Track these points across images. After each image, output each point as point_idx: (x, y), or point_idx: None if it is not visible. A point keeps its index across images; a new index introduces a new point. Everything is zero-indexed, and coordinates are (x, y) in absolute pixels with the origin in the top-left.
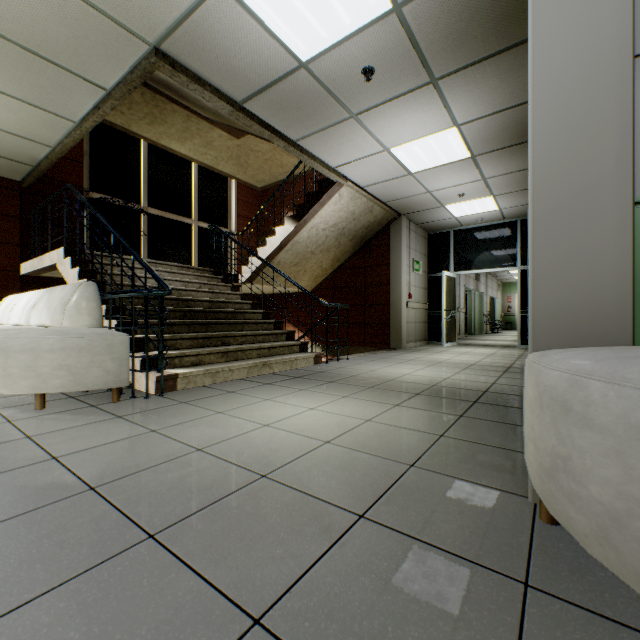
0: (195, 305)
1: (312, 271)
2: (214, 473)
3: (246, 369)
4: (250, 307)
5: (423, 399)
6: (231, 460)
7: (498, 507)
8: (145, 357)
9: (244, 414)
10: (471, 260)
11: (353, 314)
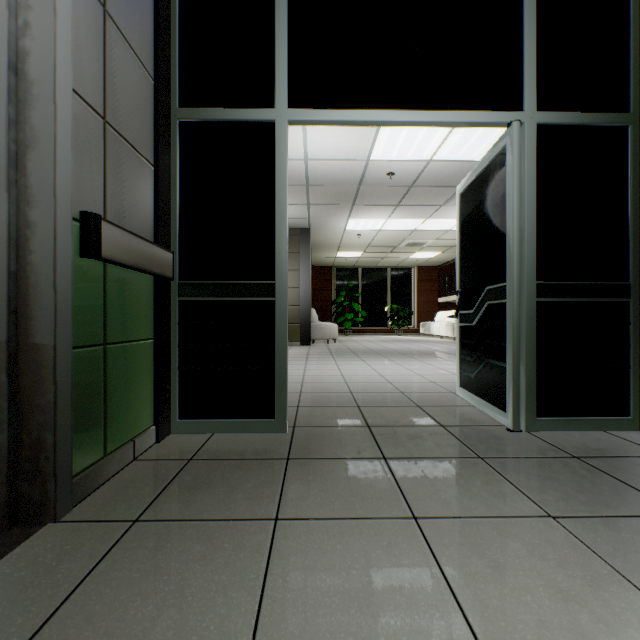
0: None
1: None
2: None
3: None
4: None
5: None
6: None
7: None
8: None
9: None
10: None
11: None
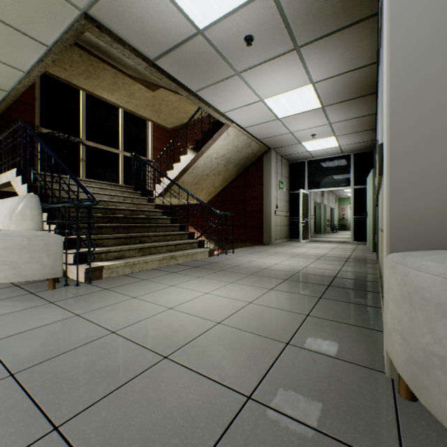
0: (119, 213)
1: (207, 188)
2: (123, 355)
3: (157, 261)
4: (161, 214)
5: (290, 284)
6: (139, 342)
7: (363, 383)
8: (76, 253)
9: (153, 298)
10: (319, 182)
11: (237, 219)
